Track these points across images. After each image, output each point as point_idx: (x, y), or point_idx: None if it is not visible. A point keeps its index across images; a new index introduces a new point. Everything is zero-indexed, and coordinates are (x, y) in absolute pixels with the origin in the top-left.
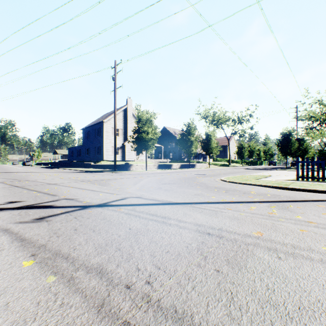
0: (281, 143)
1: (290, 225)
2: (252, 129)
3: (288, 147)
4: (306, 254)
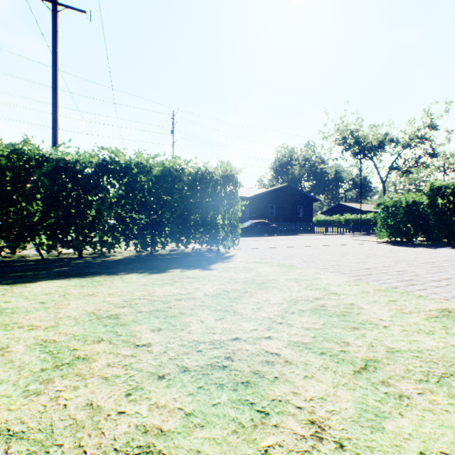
0: None
1: None
2: None
3: None
4: None
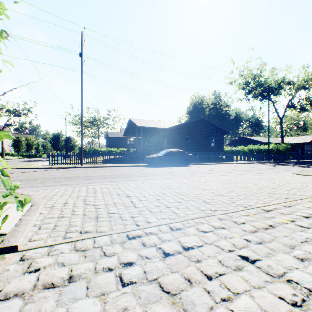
0: (53, 141)
1: (25, 174)
2: (31, 124)
3: (58, 144)
4: (24, 176)
